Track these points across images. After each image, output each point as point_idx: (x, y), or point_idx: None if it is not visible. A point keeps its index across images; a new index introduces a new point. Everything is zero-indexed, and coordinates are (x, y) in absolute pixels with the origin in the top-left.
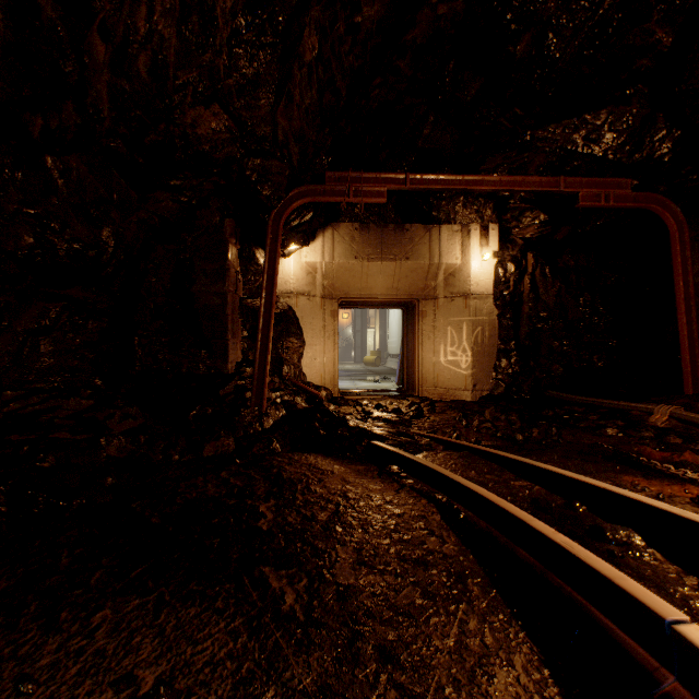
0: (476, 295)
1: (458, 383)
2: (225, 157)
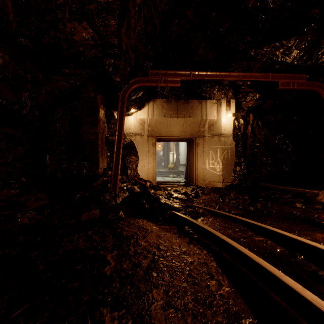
0: (224, 135)
1: (215, 179)
2: (92, 56)
